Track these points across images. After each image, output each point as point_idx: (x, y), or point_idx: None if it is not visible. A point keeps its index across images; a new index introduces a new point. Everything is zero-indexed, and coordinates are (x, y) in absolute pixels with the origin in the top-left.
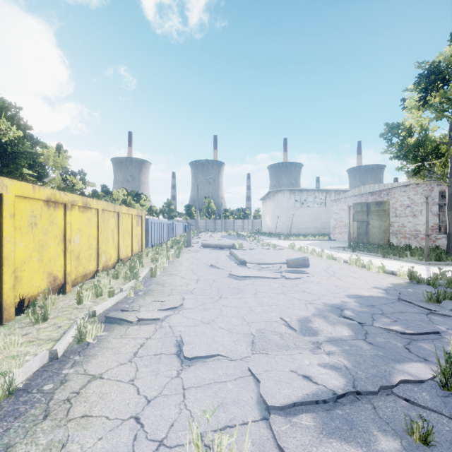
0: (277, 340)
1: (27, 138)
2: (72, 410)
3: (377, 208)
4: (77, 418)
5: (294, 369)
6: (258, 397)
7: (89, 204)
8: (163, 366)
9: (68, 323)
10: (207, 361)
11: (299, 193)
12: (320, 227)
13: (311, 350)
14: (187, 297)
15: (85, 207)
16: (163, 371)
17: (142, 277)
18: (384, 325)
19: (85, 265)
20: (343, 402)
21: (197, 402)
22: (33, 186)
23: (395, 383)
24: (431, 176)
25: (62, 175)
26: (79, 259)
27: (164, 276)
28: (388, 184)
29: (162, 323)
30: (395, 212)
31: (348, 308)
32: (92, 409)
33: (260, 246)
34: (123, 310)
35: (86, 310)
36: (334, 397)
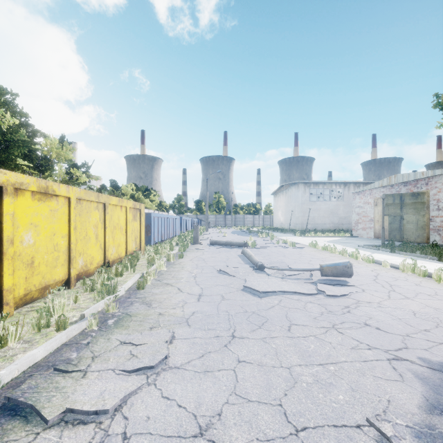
0: None
1: (23, 127)
2: None
3: (413, 200)
4: None
5: None
6: None
7: (52, 190)
8: None
9: None
10: None
11: (315, 186)
12: (337, 223)
13: None
14: (179, 334)
15: (45, 193)
16: None
17: (126, 289)
18: None
19: (45, 273)
20: None
21: None
22: None
23: None
24: None
25: (67, 169)
26: (33, 266)
27: (156, 287)
28: (428, 172)
29: (113, 419)
30: (438, 204)
31: None
32: None
33: (276, 243)
34: (59, 369)
35: None
36: None
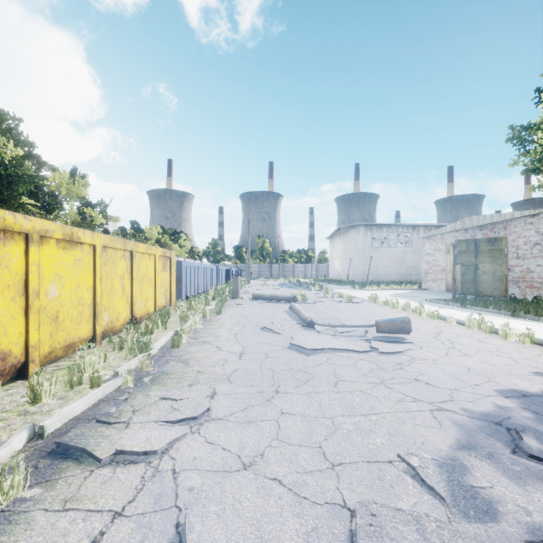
0: None
1: (29, 158)
2: None
3: (490, 247)
4: None
5: None
6: None
7: (77, 237)
8: None
9: None
10: None
11: (378, 230)
12: (405, 273)
13: None
14: (220, 390)
15: (69, 241)
16: None
17: (158, 348)
18: None
19: (69, 329)
20: None
21: None
22: None
23: None
24: None
25: (80, 208)
26: (58, 321)
27: (192, 345)
28: (506, 214)
29: (162, 459)
30: (517, 252)
31: (525, 430)
32: None
33: (330, 297)
34: (101, 421)
35: (26, 425)
36: None
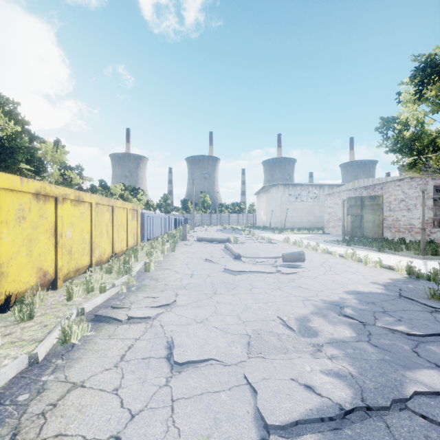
0: (275, 342)
1: (25, 133)
2: (45, 427)
3: (371, 202)
4: (50, 438)
5: (295, 376)
6: (255, 411)
7: (82, 198)
8: (151, 373)
9: (55, 321)
10: (199, 367)
11: (293, 188)
12: (313, 221)
13: (311, 354)
14: (180, 293)
15: (77, 200)
16: (151, 378)
17: (136, 272)
18: (388, 325)
19: (77, 259)
20: (351, 419)
21: (187, 417)
22: (21, 179)
23: (408, 396)
24: (427, 170)
25: (60, 170)
26: (71, 253)
27: (158, 270)
28: (382, 178)
29: (153, 321)
30: (389, 206)
31: (348, 306)
32: (68, 427)
33: (255, 239)
34: (114, 307)
35: (74, 307)
36: (341, 414)
